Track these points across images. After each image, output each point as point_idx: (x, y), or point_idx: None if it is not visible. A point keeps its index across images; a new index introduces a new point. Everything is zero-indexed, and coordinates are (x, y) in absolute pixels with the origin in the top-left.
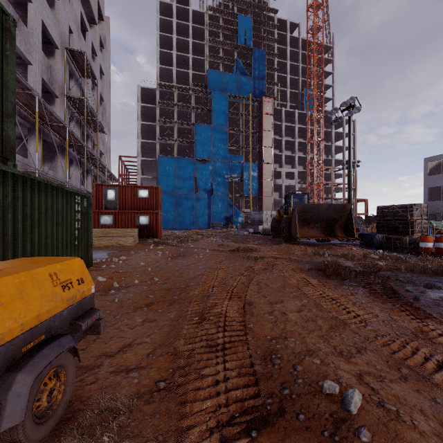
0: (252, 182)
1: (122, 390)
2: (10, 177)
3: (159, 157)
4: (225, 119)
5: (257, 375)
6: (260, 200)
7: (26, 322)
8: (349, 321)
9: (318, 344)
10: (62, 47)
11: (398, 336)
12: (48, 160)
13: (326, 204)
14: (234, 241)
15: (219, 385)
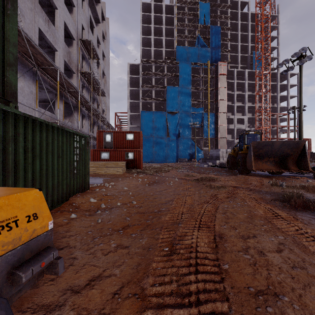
0: (210, 127)
1: None
2: (11, 116)
3: (142, 112)
4: (189, 81)
5: None
6: (216, 141)
7: None
8: None
9: None
10: (77, 39)
11: None
12: (69, 115)
13: (280, 141)
14: (197, 172)
15: None
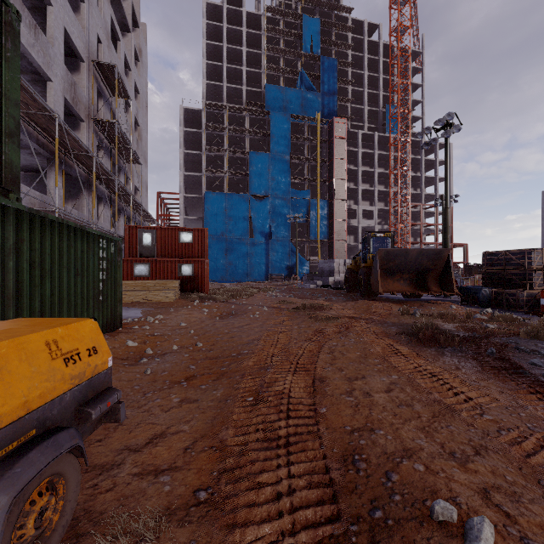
0: (321, 223)
1: (148, 503)
2: (12, 214)
3: (206, 193)
4: (286, 145)
5: (336, 486)
6: (330, 245)
7: (5, 413)
8: (458, 407)
9: (418, 440)
10: (89, 60)
11: (531, 431)
12: (72, 197)
13: (416, 249)
14: (298, 297)
15: (281, 501)
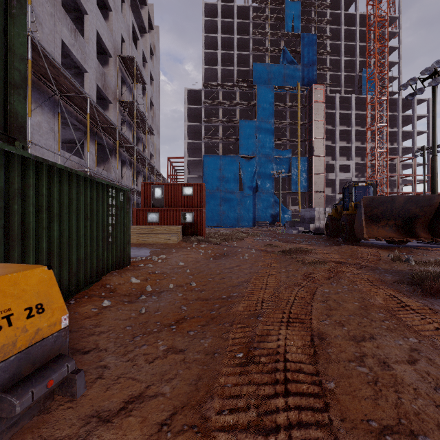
0: (301, 177)
1: None
2: (17, 160)
3: (204, 156)
4: (271, 112)
5: None
6: (310, 196)
7: None
8: None
9: None
10: (115, 55)
11: None
12: (103, 162)
13: (404, 196)
14: (282, 241)
15: None
